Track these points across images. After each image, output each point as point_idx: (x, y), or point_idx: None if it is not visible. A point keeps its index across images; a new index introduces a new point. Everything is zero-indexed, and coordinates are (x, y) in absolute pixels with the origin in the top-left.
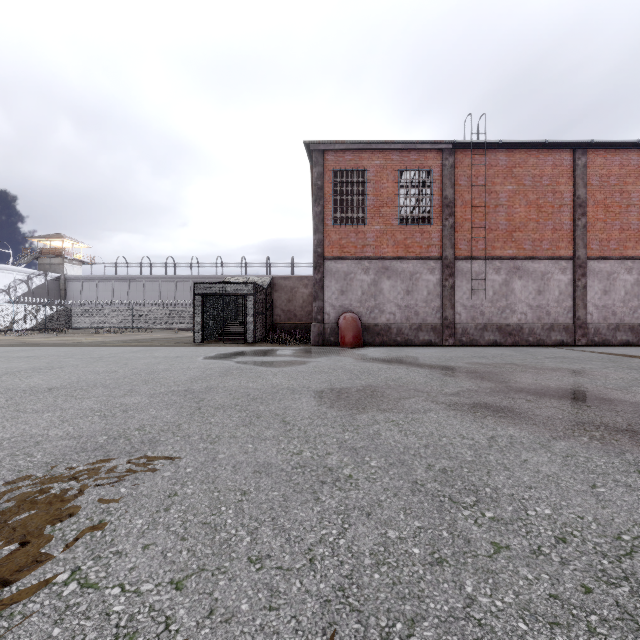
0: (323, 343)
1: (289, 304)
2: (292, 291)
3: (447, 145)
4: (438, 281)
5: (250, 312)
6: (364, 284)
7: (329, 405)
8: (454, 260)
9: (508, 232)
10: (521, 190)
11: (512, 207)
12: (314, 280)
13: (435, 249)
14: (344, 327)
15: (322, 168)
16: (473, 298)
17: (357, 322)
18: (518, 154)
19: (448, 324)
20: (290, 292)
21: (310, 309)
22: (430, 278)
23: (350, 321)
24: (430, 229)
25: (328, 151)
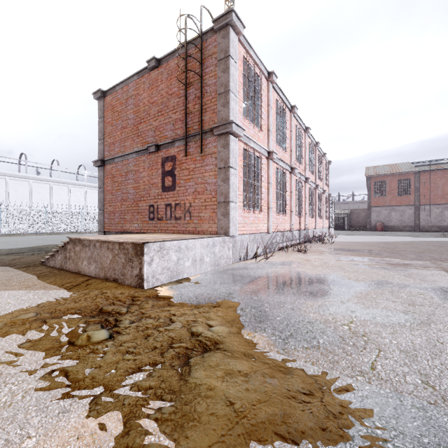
0: (371, 230)
1: (357, 218)
2: (358, 214)
3: (415, 171)
4: (413, 212)
5: (346, 222)
6: (385, 214)
7: (371, 233)
8: (419, 205)
9: (442, 196)
10: (447, 182)
11: (444, 187)
12: (368, 213)
13: (411, 202)
14: (377, 226)
15: (370, 181)
16: (427, 217)
17: (382, 225)
18: (446, 170)
19: (416, 225)
20: (357, 214)
21: (365, 220)
22: (410, 211)
23: (379, 224)
24: (410, 196)
25: (372, 176)
